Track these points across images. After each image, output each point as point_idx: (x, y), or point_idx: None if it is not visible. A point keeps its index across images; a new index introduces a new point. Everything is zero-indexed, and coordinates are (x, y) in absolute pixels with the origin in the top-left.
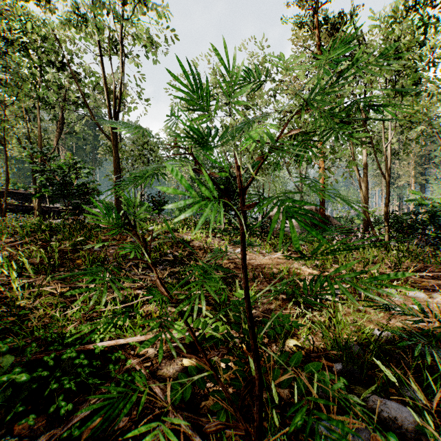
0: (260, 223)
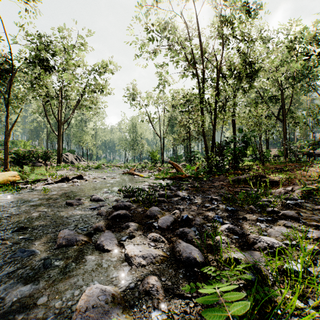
0: None
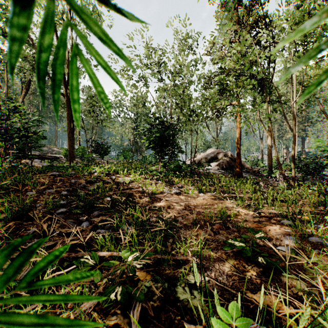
0: (190, 166)
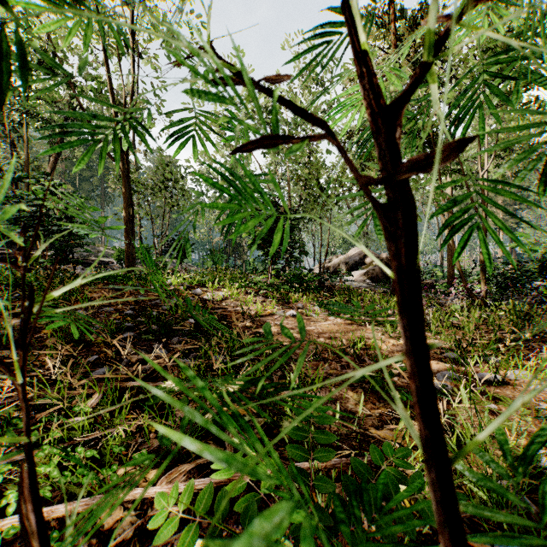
0: (318, 275)
